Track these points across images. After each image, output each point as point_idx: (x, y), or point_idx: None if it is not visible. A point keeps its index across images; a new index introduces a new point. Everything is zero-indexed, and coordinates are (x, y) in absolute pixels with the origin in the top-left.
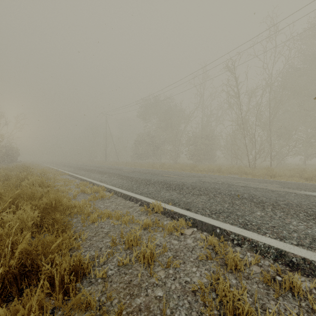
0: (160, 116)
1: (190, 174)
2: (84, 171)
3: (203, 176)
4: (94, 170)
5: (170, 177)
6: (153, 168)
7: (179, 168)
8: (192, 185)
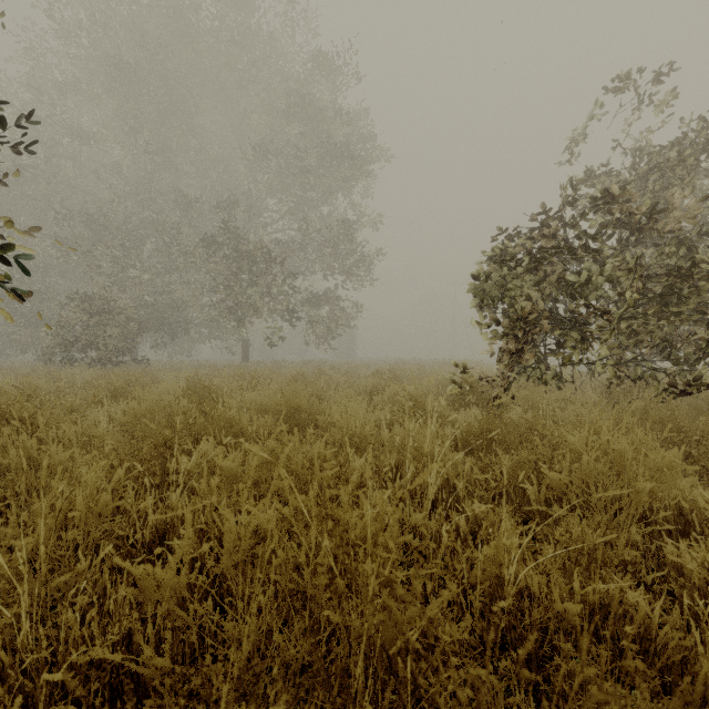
0: None
1: None
2: None
3: None
4: None
5: None
6: None
7: None
8: None
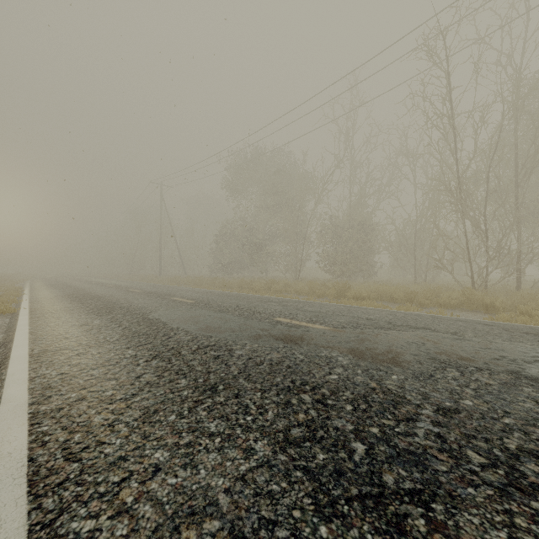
0: (265, 186)
1: (354, 313)
2: (72, 300)
3: (399, 320)
4: (98, 299)
5: (300, 331)
6: (250, 290)
7: (308, 291)
8: (446, 408)
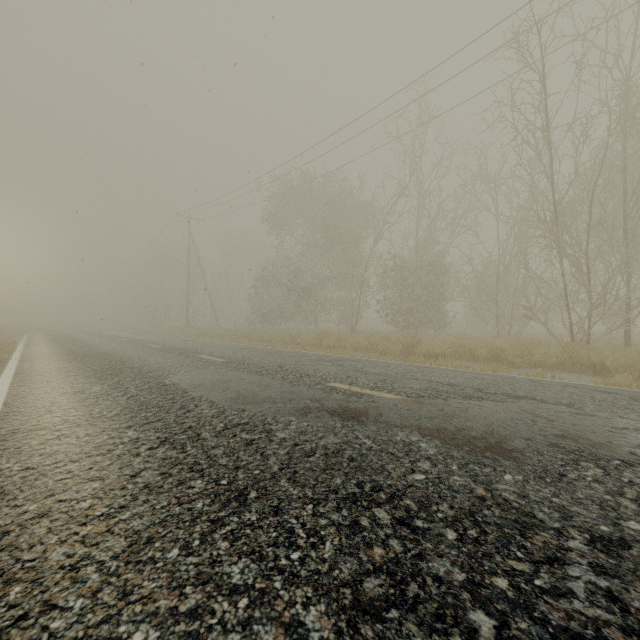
0: (314, 219)
1: (430, 376)
2: (73, 358)
3: (491, 386)
4: (105, 357)
5: (363, 402)
6: (296, 345)
7: (368, 347)
8: (606, 538)
